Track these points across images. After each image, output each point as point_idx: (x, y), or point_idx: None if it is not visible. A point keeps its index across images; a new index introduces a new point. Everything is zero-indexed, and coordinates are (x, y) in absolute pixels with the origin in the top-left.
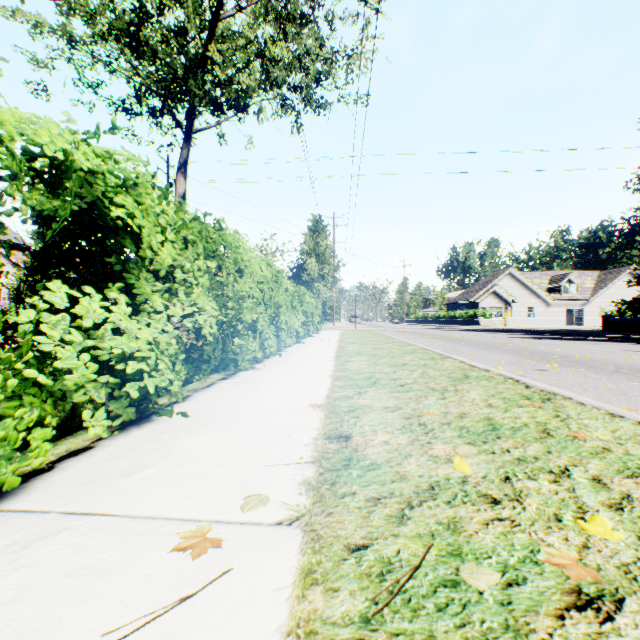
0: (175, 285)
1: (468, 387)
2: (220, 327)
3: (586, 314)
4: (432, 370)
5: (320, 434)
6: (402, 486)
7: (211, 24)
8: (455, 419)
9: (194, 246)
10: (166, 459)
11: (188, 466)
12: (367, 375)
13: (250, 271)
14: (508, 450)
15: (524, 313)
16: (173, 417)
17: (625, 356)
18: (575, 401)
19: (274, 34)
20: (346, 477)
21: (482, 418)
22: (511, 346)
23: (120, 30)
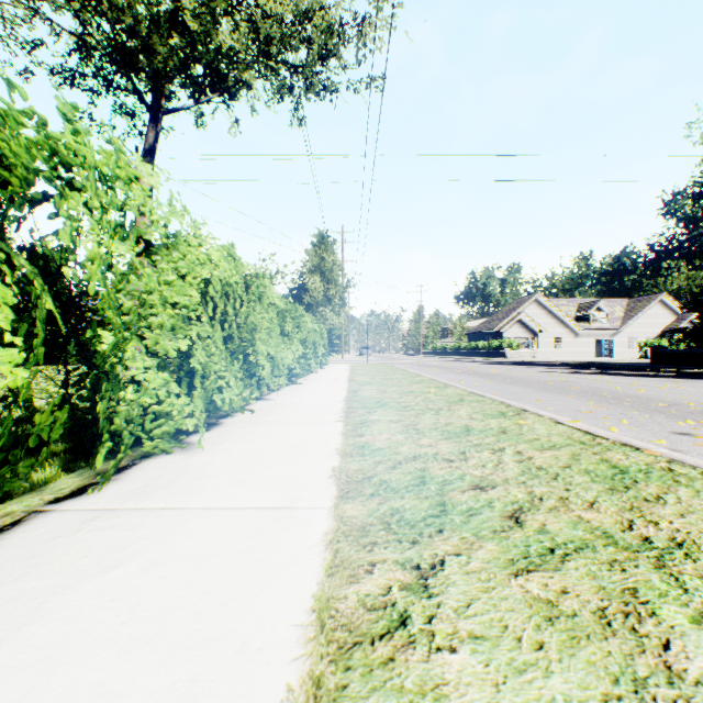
0: None
1: (687, 523)
2: None
3: (616, 345)
4: (531, 447)
5: None
6: None
7: None
8: None
9: None
10: None
11: None
12: (413, 469)
13: (179, 256)
14: None
15: (551, 344)
16: None
17: None
18: None
19: None
20: None
21: None
22: (575, 386)
23: None
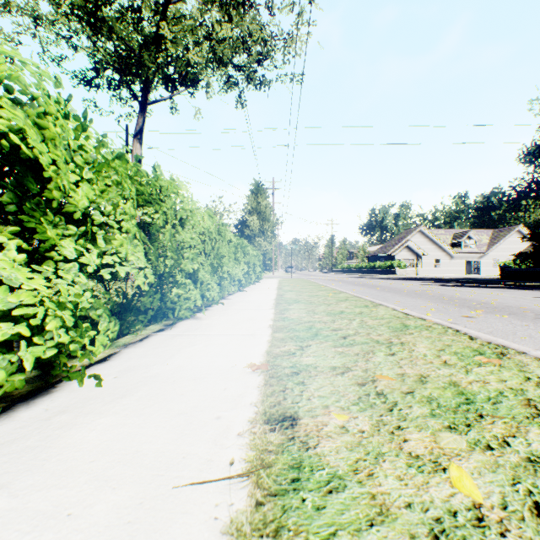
0: (94, 230)
1: (412, 339)
2: (161, 277)
3: (483, 265)
4: (369, 319)
5: (258, 413)
6: (388, 537)
7: (164, 6)
8: (416, 385)
9: (118, 187)
10: (34, 471)
11: (60, 488)
12: (307, 325)
13: (191, 222)
14: (506, 441)
15: (432, 264)
16: (83, 386)
17: (535, 302)
18: (532, 356)
19: (220, 19)
20: (297, 513)
21: (446, 383)
22: (430, 293)
23: (79, 6)
